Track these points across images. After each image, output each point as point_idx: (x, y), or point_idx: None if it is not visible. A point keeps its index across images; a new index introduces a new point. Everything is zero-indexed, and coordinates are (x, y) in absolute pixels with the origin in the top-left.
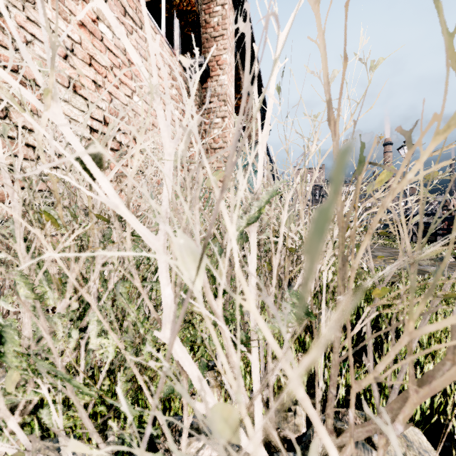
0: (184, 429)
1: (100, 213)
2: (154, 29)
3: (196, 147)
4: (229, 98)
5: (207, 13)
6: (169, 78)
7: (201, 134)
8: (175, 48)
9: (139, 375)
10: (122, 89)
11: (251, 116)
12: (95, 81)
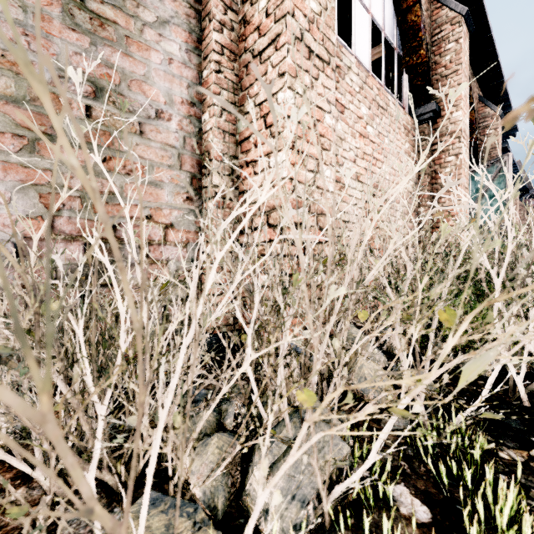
0: (497, 338)
1: (397, 259)
2: (394, 103)
3: (484, 228)
4: (463, 133)
5: (437, 54)
6: (403, 136)
7: (430, 175)
8: (404, 102)
9: (479, 316)
10: (377, 165)
11: (486, 127)
12: (365, 168)
